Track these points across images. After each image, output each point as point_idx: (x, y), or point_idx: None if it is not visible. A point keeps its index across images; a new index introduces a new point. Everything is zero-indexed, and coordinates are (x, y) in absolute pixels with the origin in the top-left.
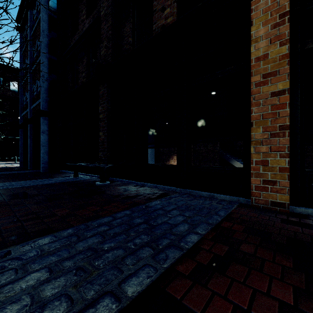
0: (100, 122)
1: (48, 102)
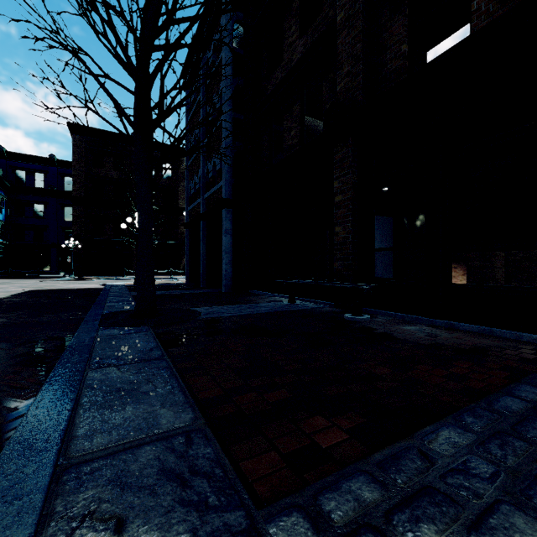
0: (337, 210)
1: (232, 186)
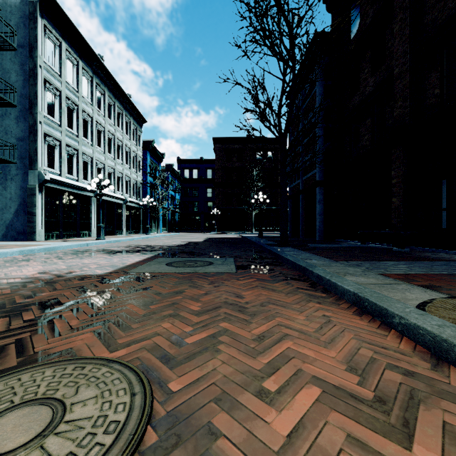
0: (393, 188)
1: (323, 172)
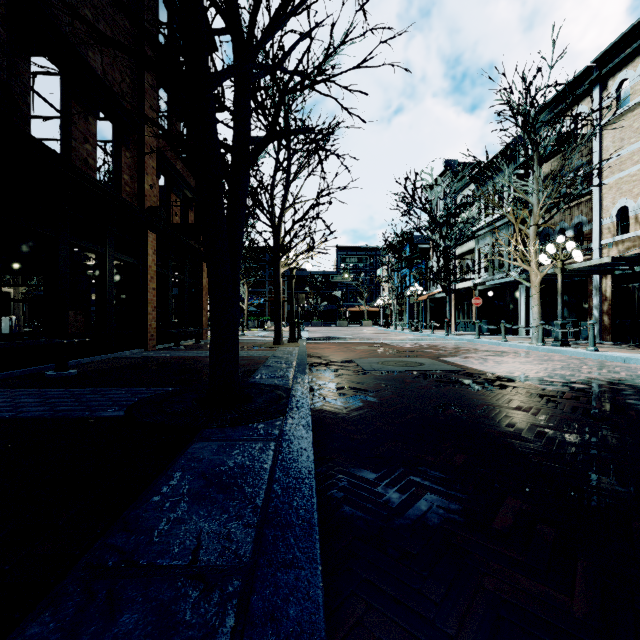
0: None
1: None
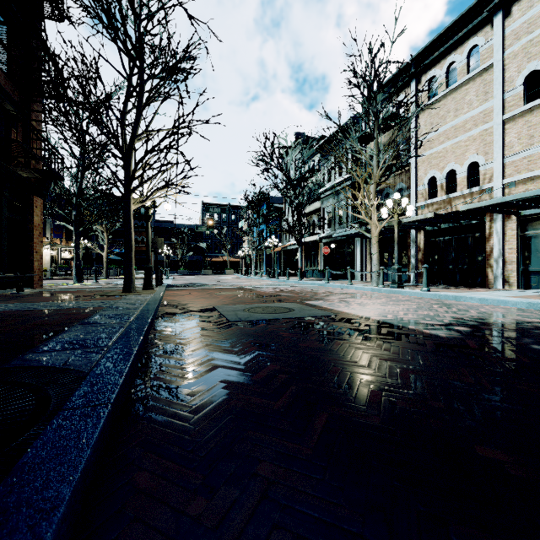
0: None
1: None
